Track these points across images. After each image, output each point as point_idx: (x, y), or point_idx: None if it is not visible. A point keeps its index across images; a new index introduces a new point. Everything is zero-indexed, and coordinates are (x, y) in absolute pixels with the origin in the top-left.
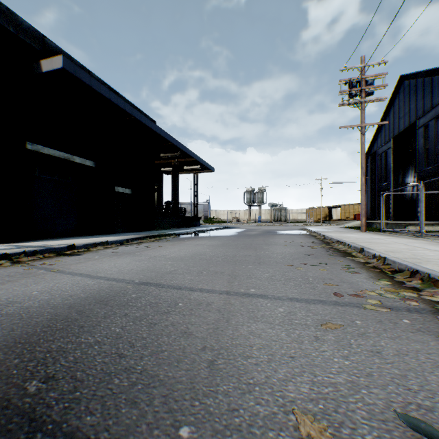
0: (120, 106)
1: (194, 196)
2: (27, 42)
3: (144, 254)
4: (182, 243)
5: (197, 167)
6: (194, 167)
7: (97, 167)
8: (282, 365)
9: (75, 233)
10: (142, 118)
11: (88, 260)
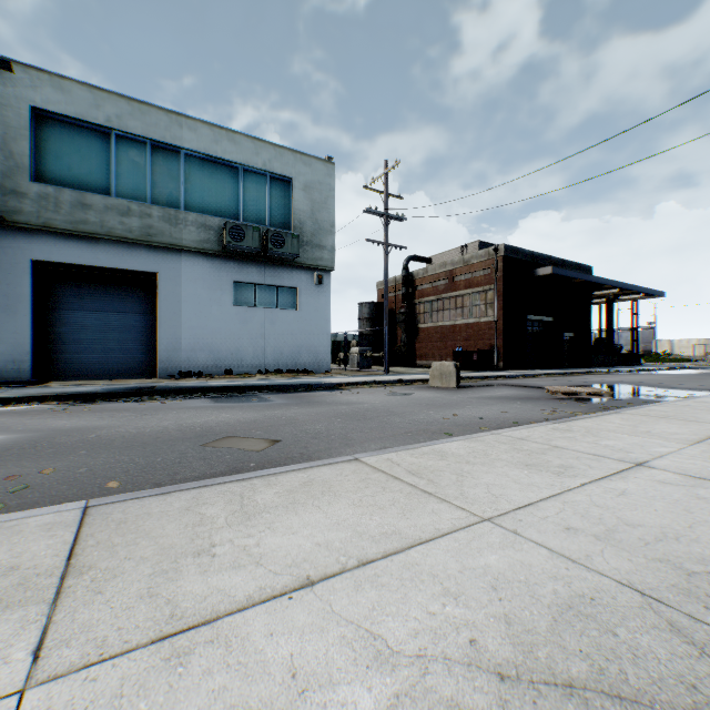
0: (575, 278)
1: (631, 329)
2: (526, 261)
3: (613, 378)
4: (633, 376)
5: (636, 296)
6: (633, 297)
7: (553, 321)
8: (679, 387)
9: (539, 367)
10: (588, 277)
11: (586, 378)
